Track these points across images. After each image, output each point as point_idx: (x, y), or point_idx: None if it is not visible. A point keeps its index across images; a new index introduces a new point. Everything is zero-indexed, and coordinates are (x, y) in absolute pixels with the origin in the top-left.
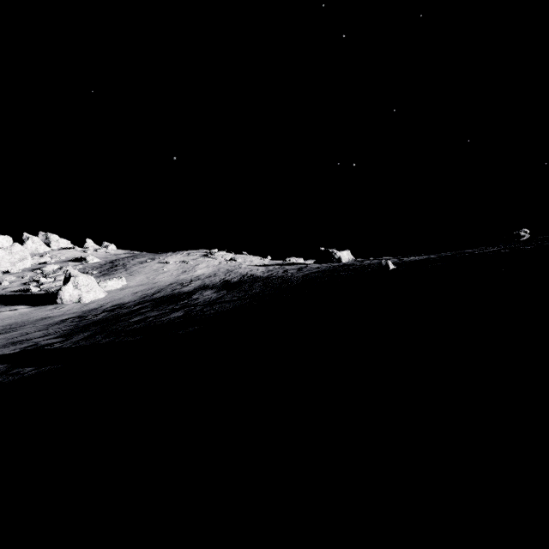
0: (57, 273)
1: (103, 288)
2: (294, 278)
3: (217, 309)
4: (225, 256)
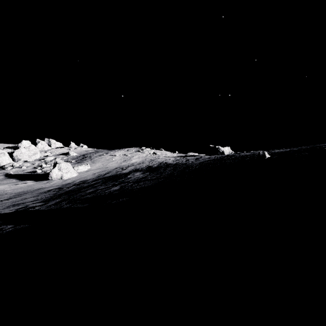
0: (52, 161)
1: (76, 170)
2: (194, 164)
3: (141, 185)
4: (149, 151)
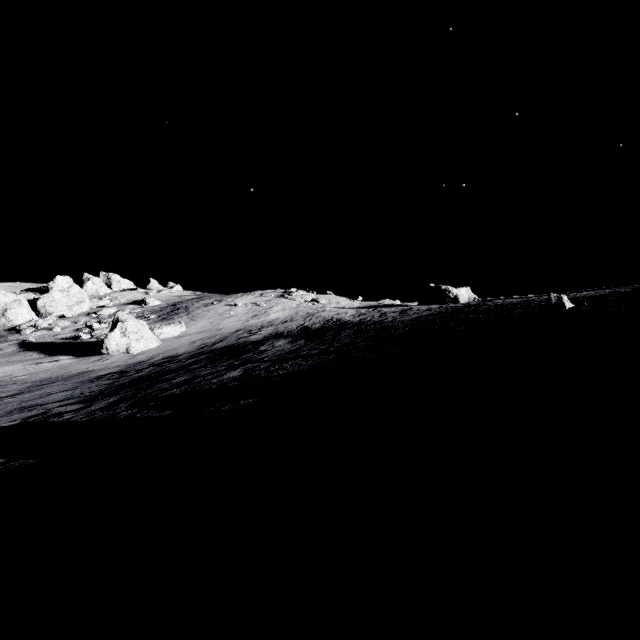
0: (112, 317)
1: (158, 336)
2: (398, 323)
3: (288, 368)
4: (305, 296)
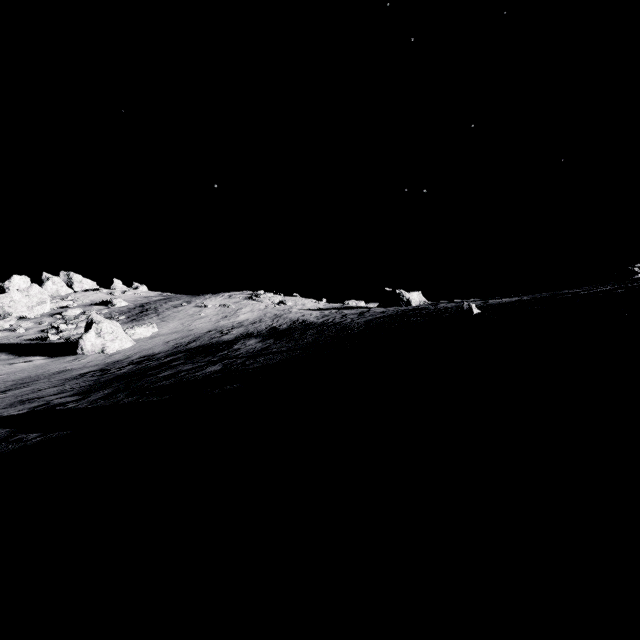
0: (79, 318)
1: (130, 336)
2: (355, 324)
3: (262, 362)
4: (272, 298)
